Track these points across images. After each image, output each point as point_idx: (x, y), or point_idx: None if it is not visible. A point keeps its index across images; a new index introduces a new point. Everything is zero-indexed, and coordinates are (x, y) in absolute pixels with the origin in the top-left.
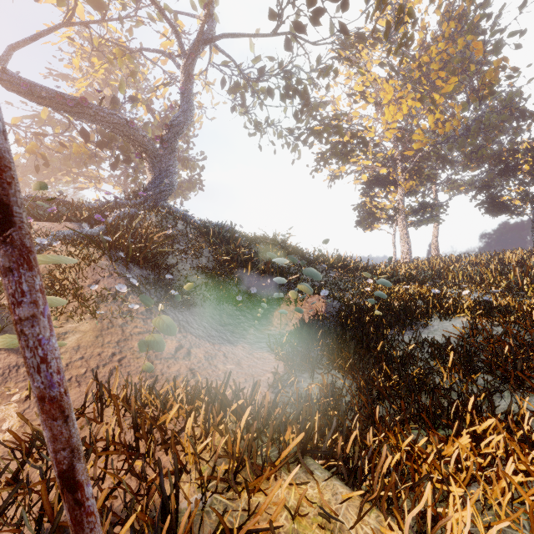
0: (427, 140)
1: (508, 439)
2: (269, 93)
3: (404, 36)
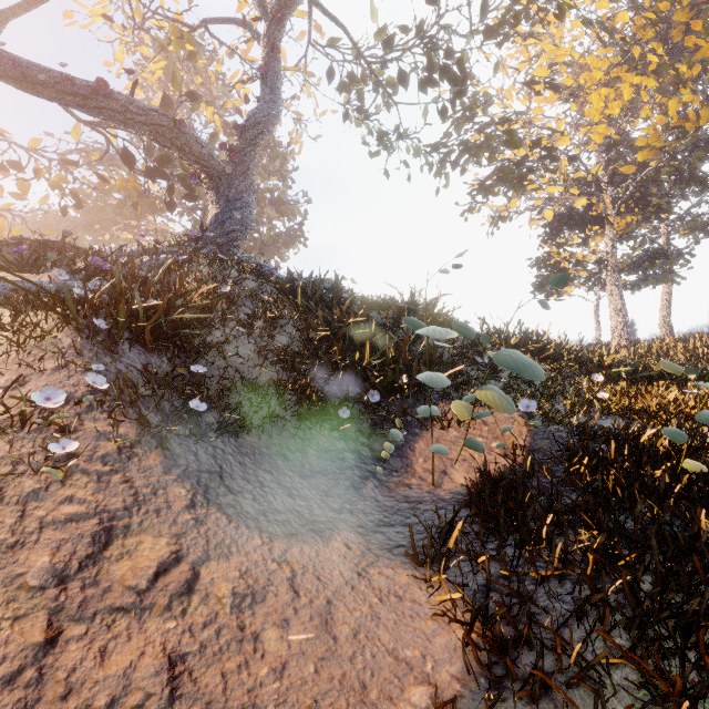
0: (664, 143)
1: None
2: (401, 81)
3: None
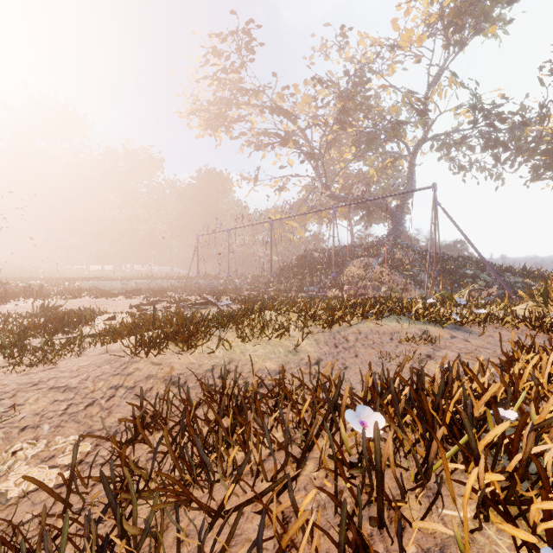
0: None
1: None
2: (471, 149)
3: None
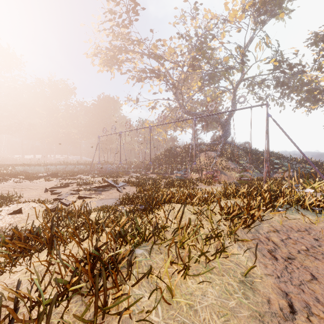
0: None
1: None
2: (267, 87)
3: None
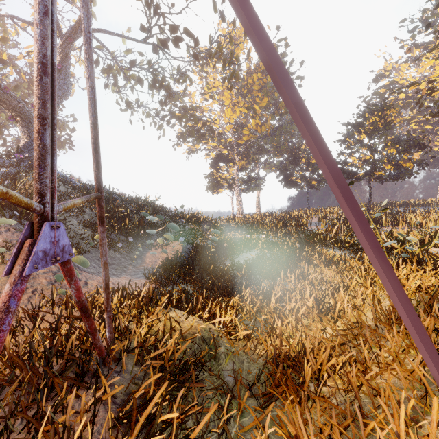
0: (252, 135)
1: (255, 296)
2: (140, 82)
3: (233, 72)
